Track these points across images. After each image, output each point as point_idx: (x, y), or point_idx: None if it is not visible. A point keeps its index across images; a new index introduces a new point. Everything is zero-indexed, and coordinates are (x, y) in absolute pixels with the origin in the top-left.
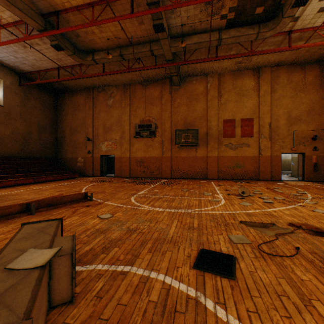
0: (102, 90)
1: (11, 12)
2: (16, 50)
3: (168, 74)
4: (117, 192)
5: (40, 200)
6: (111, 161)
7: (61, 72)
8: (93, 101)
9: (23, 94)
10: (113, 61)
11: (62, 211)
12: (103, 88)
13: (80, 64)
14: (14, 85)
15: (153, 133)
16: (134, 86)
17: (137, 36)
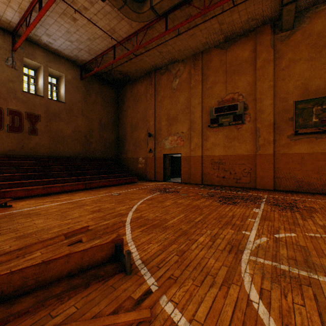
0: (165, 71)
1: None
2: (68, 30)
3: (271, 12)
4: (190, 228)
5: None
6: (176, 161)
7: (118, 53)
8: (155, 87)
9: (84, 89)
10: None
11: None
12: (166, 68)
13: (136, 30)
14: (75, 80)
15: (240, 117)
16: (209, 53)
17: None
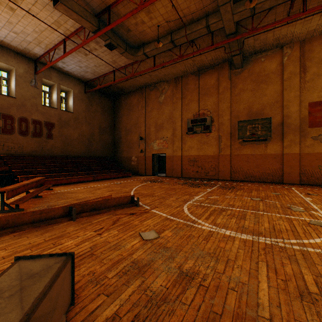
0: (154, 88)
1: (72, 21)
2: (80, 60)
3: (227, 56)
4: (167, 196)
5: (83, 203)
6: (162, 160)
7: (116, 75)
8: (145, 100)
9: (87, 100)
10: (163, 50)
11: (102, 219)
12: (155, 85)
13: (132, 62)
14: (81, 93)
15: (208, 128)
16: (187, 78)
17: (191, 12)
